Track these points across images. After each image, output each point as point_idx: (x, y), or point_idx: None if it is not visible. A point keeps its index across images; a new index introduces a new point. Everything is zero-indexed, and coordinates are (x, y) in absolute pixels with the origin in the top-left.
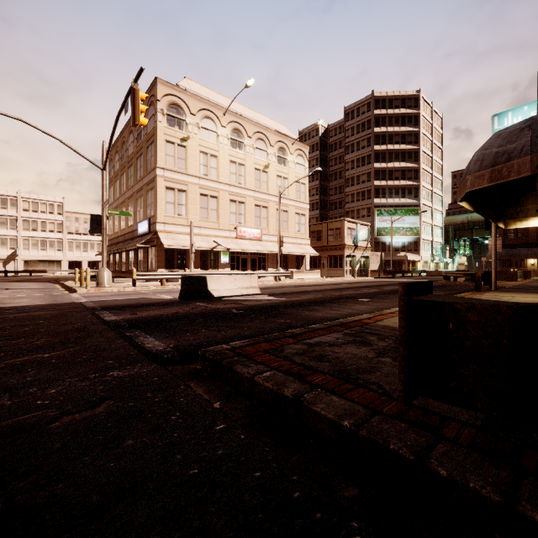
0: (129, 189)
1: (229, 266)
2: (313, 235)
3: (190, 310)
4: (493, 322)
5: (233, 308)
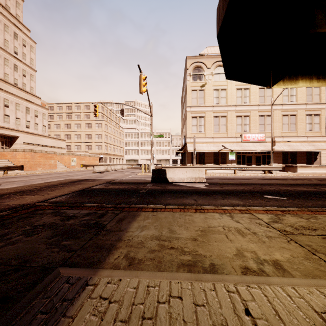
0: (183, 121)
1: (235, 162)
2: None
3: (129, 187)
4: None
5: (148, 189)
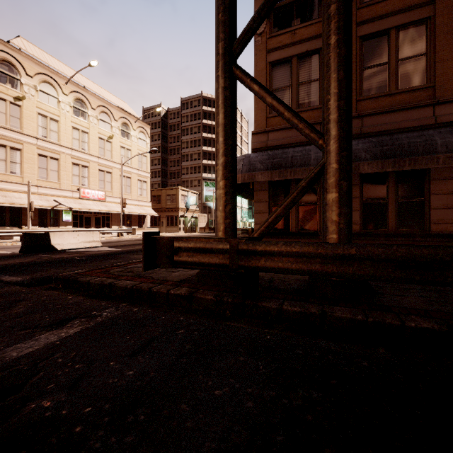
0: None
1: (71, 224)
2: (154, 199)
3: (35, 260)
4: (164, 242)
5: (76, 257)
